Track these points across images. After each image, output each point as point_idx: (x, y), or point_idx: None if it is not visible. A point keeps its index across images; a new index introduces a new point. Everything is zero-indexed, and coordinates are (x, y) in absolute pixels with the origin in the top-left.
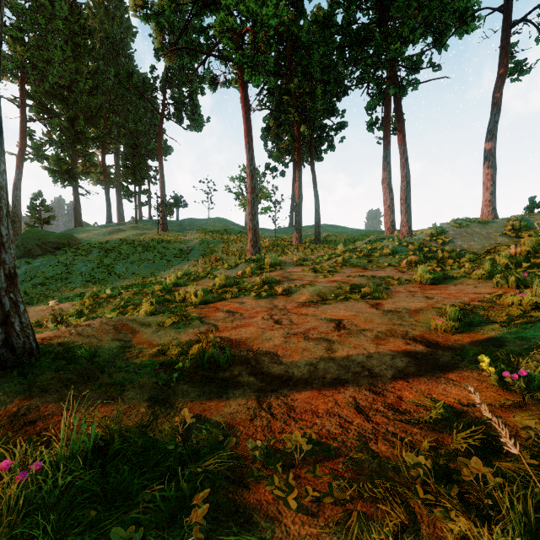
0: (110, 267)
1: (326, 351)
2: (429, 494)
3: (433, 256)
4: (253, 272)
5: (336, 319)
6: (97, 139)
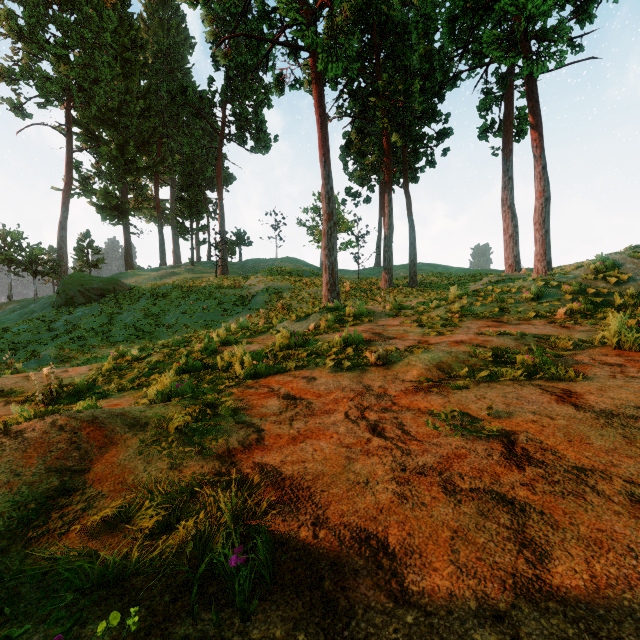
0: (158, 318)
1: (520, 549)
2: None
3: (605, 302)
4: (330, 326)
5: (497, 430)
6: (149, 169)
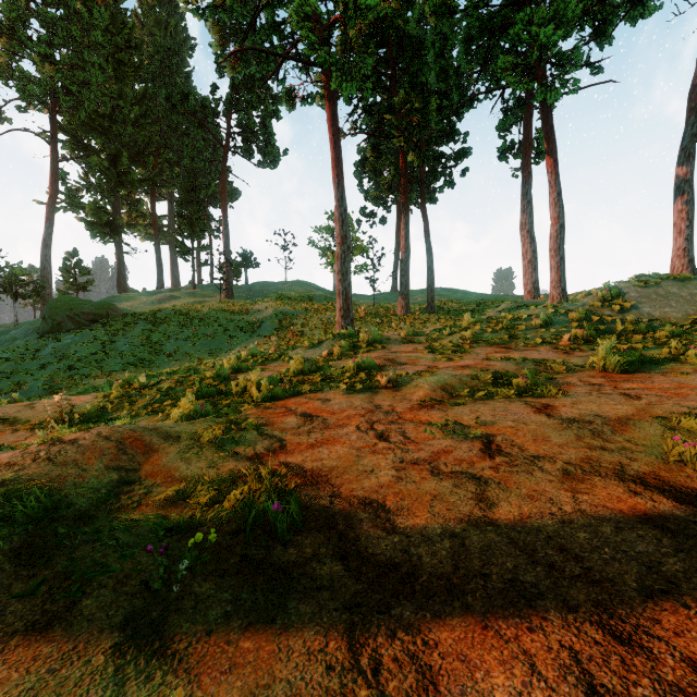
0: (157, 346)
1: (477, 503)
2: None
3: (608, 330)
4: (343, 353)
5: (481, 434)
6: (145, 182)
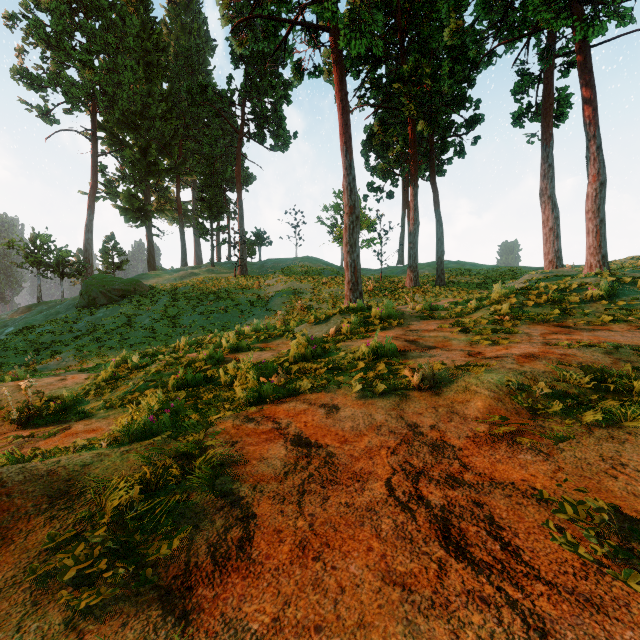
0: (175, 319)
1: None
2: None
3: None
4: (353, 331)
5: None
6: (171, 171)
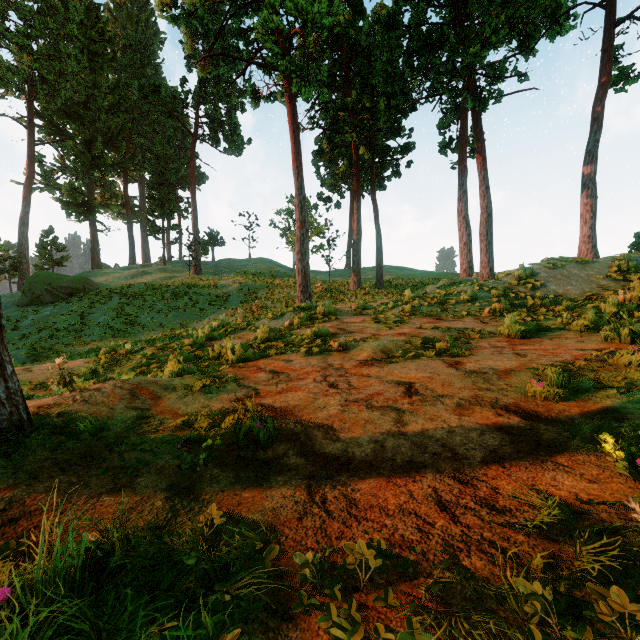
0: (132, 317)
1: (395, 424)
2: (549, 637)
3: (521, 304)
4: (303, 323)
5: (406, 382)
6: (118, 165)
